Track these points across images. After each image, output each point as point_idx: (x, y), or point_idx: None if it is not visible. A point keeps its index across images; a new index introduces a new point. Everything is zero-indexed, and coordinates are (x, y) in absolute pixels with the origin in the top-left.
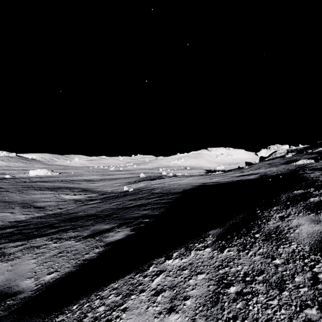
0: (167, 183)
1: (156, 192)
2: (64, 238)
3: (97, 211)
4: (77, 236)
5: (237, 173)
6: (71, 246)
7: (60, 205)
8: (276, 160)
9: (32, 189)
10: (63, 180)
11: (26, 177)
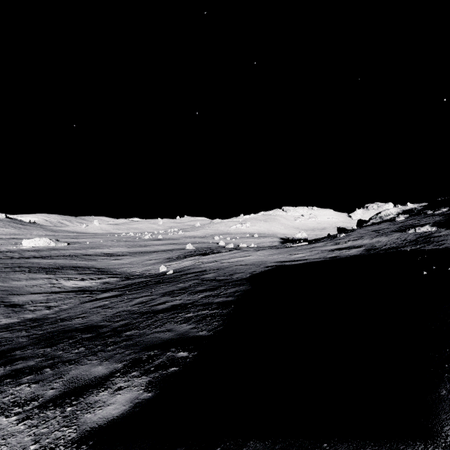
0: (225, 261)
1: (207, 278)
2: (1, 406)
3: (104, 317)
4: (30, 400)
5: (329, 246)
6: (2, 437)
7: (51, 300)
8: (384, 226)
9: (17, 270)
10: (71, 255)
11: (17, 250)
